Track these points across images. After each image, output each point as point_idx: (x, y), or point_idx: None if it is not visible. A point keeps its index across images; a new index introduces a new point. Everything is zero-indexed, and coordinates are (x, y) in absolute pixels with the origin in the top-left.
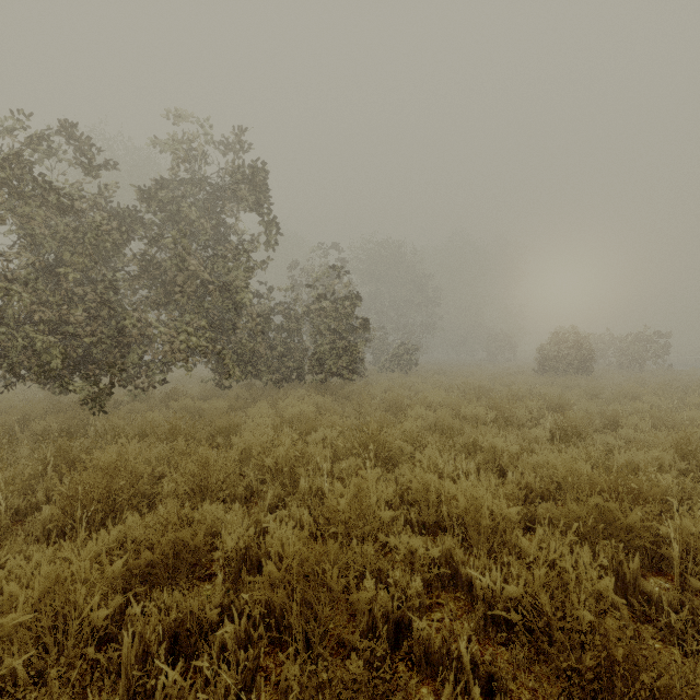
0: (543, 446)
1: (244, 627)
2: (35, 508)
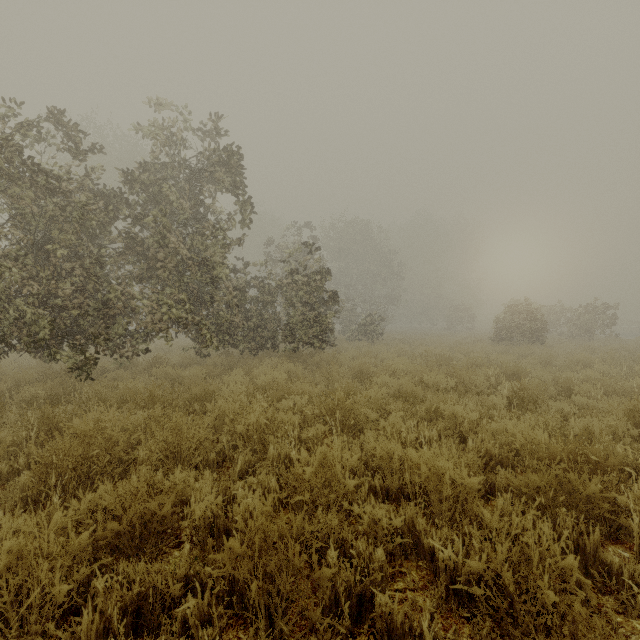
0: (501, 413)
1: (207, 600)
2: (17, 472)
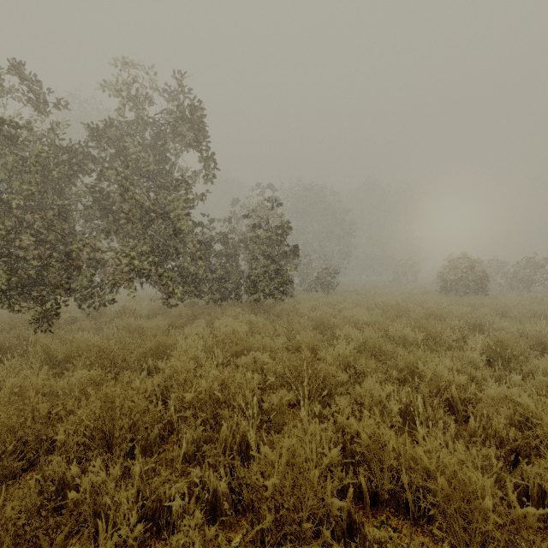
0: (484, 373)
1: None
2: None
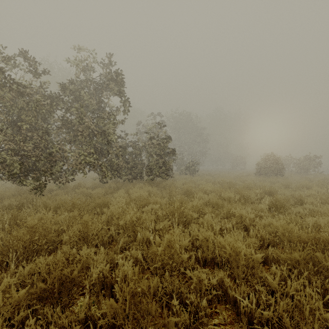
0: (265, 214)
1: None
2: None
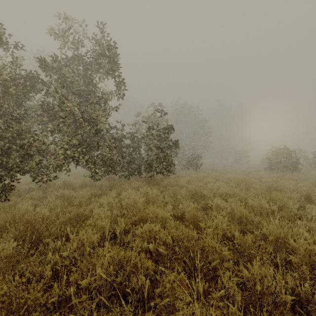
0: None
1: None
2: None
